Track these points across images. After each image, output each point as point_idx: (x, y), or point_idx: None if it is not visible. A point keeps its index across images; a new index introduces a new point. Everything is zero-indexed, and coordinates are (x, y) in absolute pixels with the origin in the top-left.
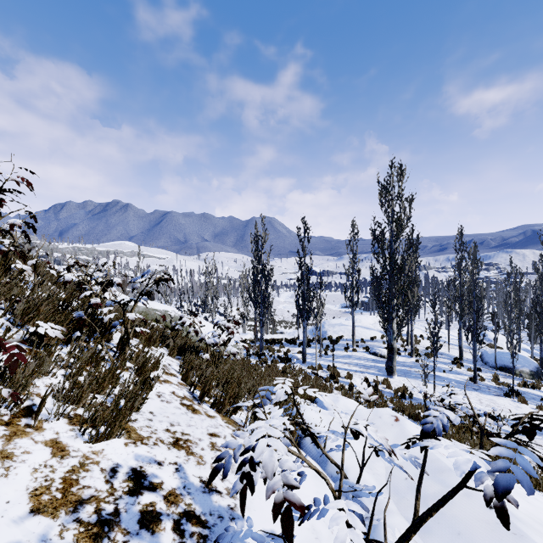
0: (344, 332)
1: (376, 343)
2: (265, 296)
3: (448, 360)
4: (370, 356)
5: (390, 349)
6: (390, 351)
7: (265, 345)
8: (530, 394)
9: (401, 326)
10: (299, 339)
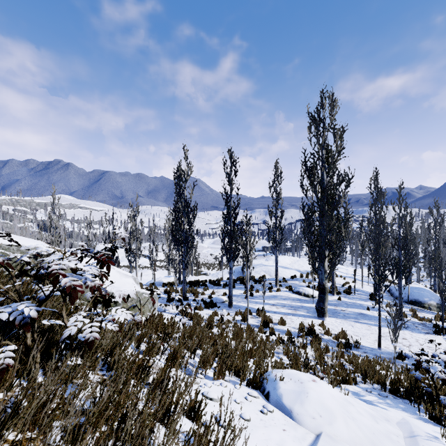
0: (265, 272)
1: (296, 281)
2: (187, 235)
3: (365, 296)
4: (294, 296)
5: (322, 290)
6: (322, 291)
7: (188, 288)
8: None
9: (334, 264)
10: (223, 280)
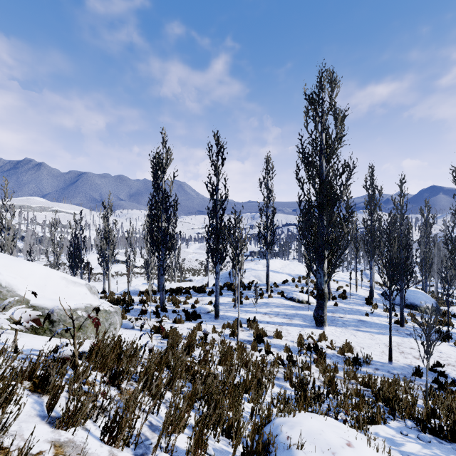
0: (255, 276)
1: (289, 286)
2: (166, 234)
3: (360, 300)
4: (288, 302)
5: (321, 295)
6: (321, 297)
7: (168, 297)
8: (453, 334)
9: (335, 266)
10: (209, 287)
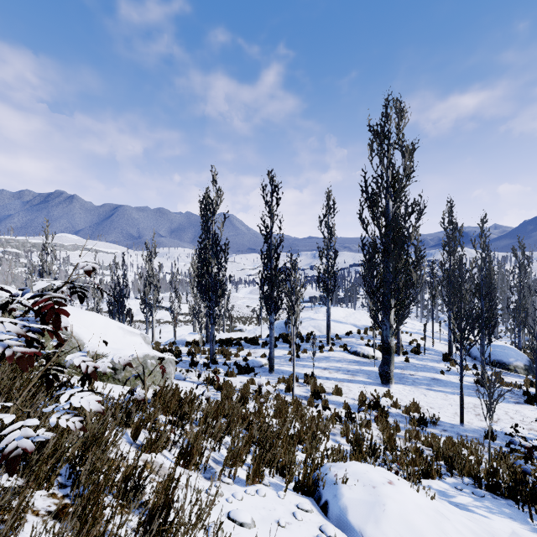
0: (314, 327)
1: (353, 339)
2: (216, 281)
3: (437, 356)
4: (351, 357)
5: (387, 349)
6: (387, 352)
7: (218, 348)
8: None
9: (403, 317)
10: (262, 338)
